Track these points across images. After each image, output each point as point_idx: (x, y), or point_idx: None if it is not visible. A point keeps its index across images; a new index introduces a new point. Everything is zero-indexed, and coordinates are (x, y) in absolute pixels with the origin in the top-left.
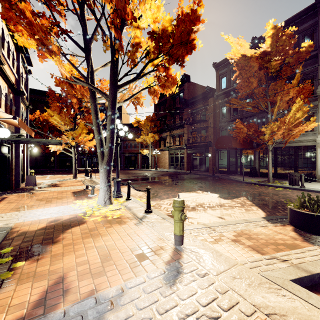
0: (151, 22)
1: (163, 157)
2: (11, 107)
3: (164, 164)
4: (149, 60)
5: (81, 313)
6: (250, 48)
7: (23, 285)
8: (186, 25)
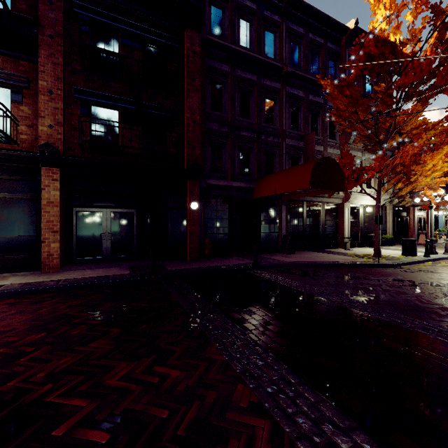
0: None
1: None
2: None
3: None
4: None
5: None
6: (279, 2)
7: None
8: None
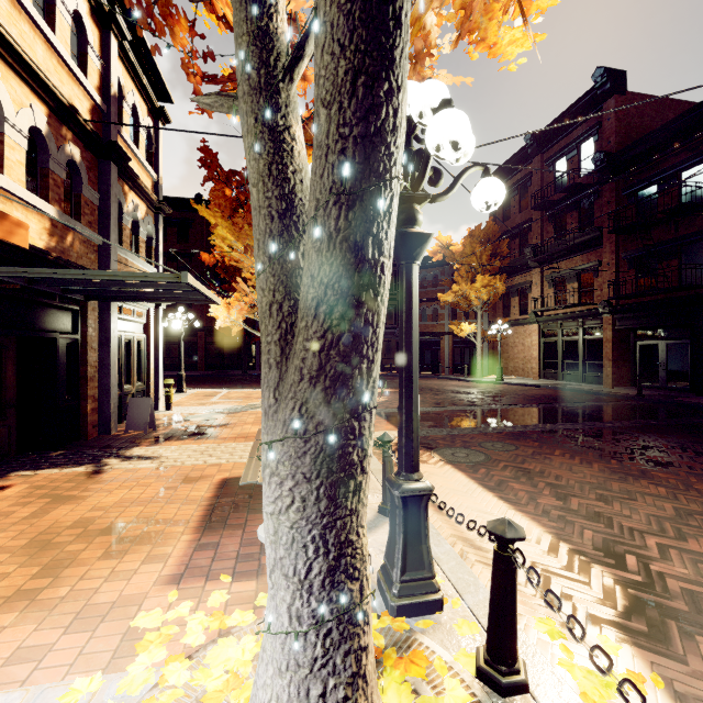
0: None
1: (519, 343)
2: (79, 189)
3: (521, 365)
4: None
5: None
6: None
7: None
8: None
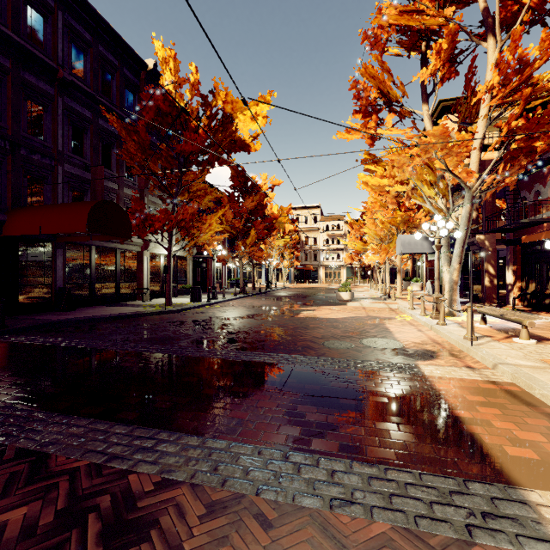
0: None
1: None
2: None
3: None
4: None
5: None
6: None
7: None
8: None
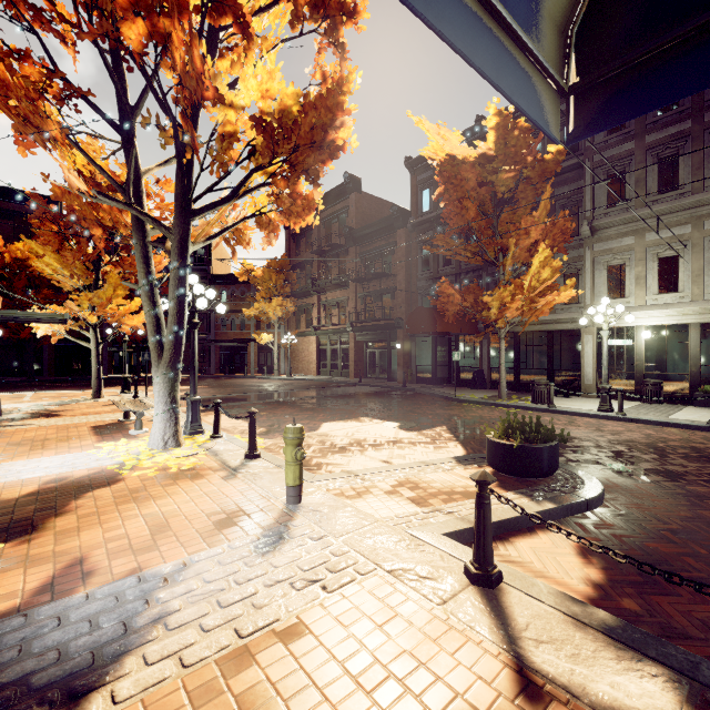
0: (258, 97)
1: (306, 349)
2: None
3: (307, 365)
4: (255, 167)
5: (115, 594)
6: (474, 136)
7: (8, 574)
8: (320, 114)
